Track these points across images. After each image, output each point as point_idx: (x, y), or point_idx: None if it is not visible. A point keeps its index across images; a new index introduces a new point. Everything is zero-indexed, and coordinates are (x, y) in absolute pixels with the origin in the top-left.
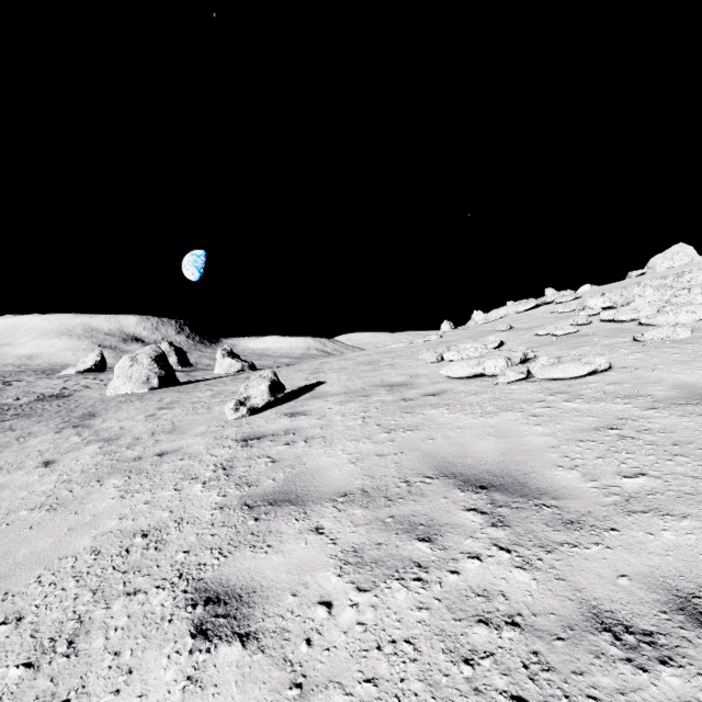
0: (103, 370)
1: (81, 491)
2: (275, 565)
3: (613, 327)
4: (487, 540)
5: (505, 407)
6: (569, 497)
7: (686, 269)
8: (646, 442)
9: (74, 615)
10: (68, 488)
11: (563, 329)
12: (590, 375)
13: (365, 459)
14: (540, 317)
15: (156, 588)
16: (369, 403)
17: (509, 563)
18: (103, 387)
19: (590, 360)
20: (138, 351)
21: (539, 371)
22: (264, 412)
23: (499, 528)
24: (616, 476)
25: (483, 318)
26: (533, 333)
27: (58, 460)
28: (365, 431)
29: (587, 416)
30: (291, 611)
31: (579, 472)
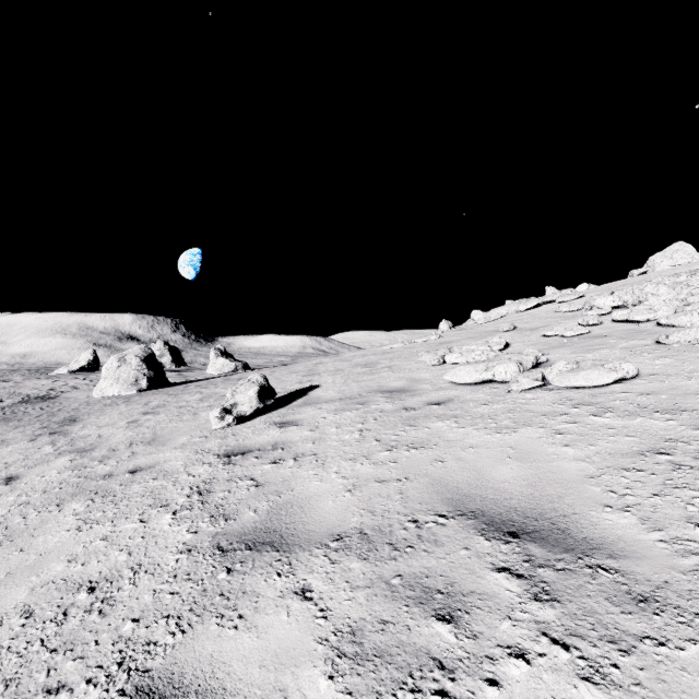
0: (96, 369)
1: (36, 519)
2: (246, 651)
3: (628, 328)
4: (532, 624)
5: (522, 421)
6: (632, 555)
7: (693, 267)
8: None
9: None
10: (23, 514)
11: (573, 330)
12: (615, 383)
13: (364, 485)
14: (544, 317)
15: (86, 683)
16: (366, 412)
17: (570, 670)
18: (92, 388)
19: (616, 366)
20: (127, 351)
21: (556, 378)
22: (252, 421)
23: (545, 603)
24: (687, 524)
25: (482, 317)
26: (540, 334)
27: (22, 475)
28: (363, 448)
29: (624, 435)
30: None
31: (635, 515)
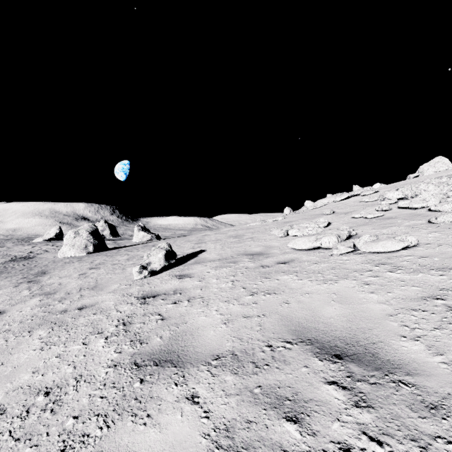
0: (61, 238)
1: (14, 341)
2: (151, 443)
3: (409, 212)
4: (354, 425)
5: (341, 275)
6: (423, 373)
7: (450, 172)
8: None
9: None
10: (5, 338)
11: (372, 214)
12: (403, 249)
13: (235, 320)
14: (352, 205)
15: None
16: (236, 268)
17: None
18: (57, 251)
19: (403, 238)
20: (80, 227)
21: (363, 246)
22: (161, 274)
23: (363, 409)
24: None
25: (312, 205)
26: (350, 216)
27: (7, 310)
28: (234, 293)
29: (411, 285)
30: None
31: (423, 343)
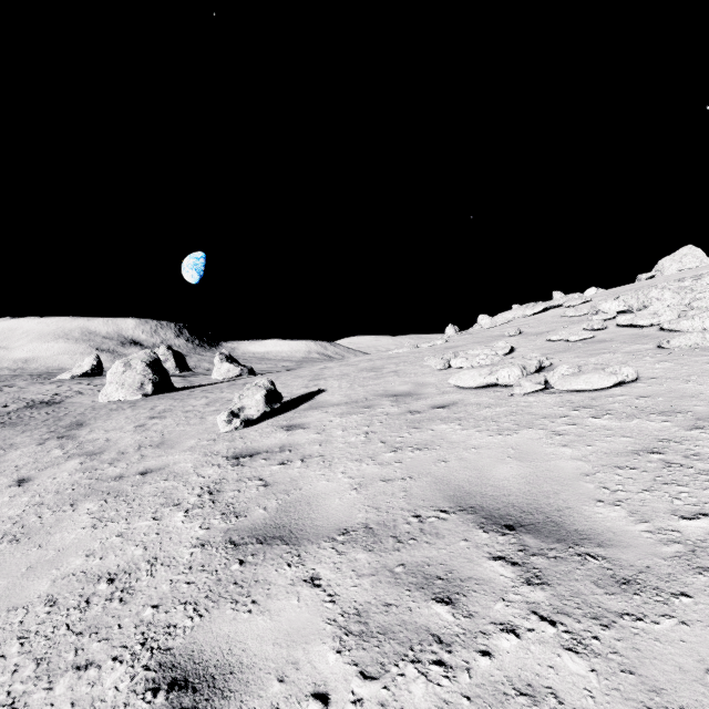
0: (100, 374)
1: (51, 518)
2: (260, 631)
3: (632, 332)
4: (523, 604)
5: (524, 423)
6: (619, 544)
7: (700, 271)
8: (699, 471)
9: (6, 699)
10: (38, 513)
11: (578, 335)
12: (616, 387)
13: (369, 484)
14: (550, 321)
15: (112, 660)
16: (372, 415)
17: (556, 642)
18: (96, 393)
19: (616, 370)
20: (132, 356)
21: (558, 381)
22: (260, 424)
23: (536, 586)
24: (672, 516)
25: (489, 322)
26: (545, 339)
27: (34, 477)
28: (369, 449)
29: (621, 436)
30: (276, 707)
31: (625, 509)
